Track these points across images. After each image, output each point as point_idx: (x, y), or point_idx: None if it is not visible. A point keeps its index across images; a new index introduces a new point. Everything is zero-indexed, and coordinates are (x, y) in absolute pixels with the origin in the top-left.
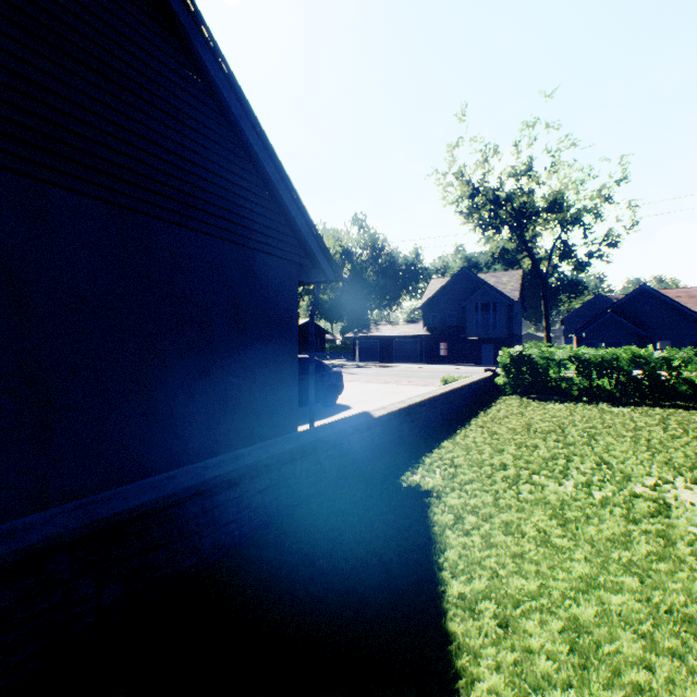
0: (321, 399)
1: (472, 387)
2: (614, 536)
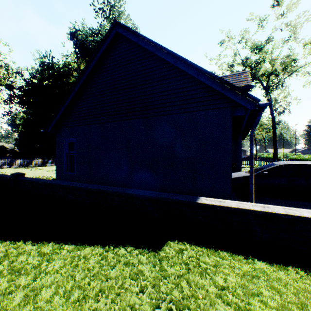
0: None
1: None
2: None
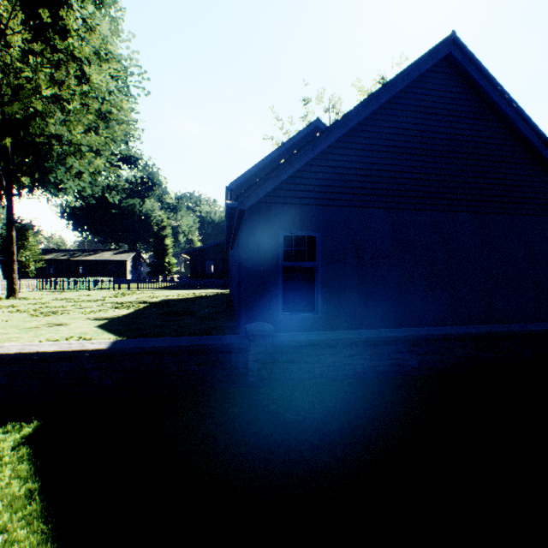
0: None
1: None
2: None
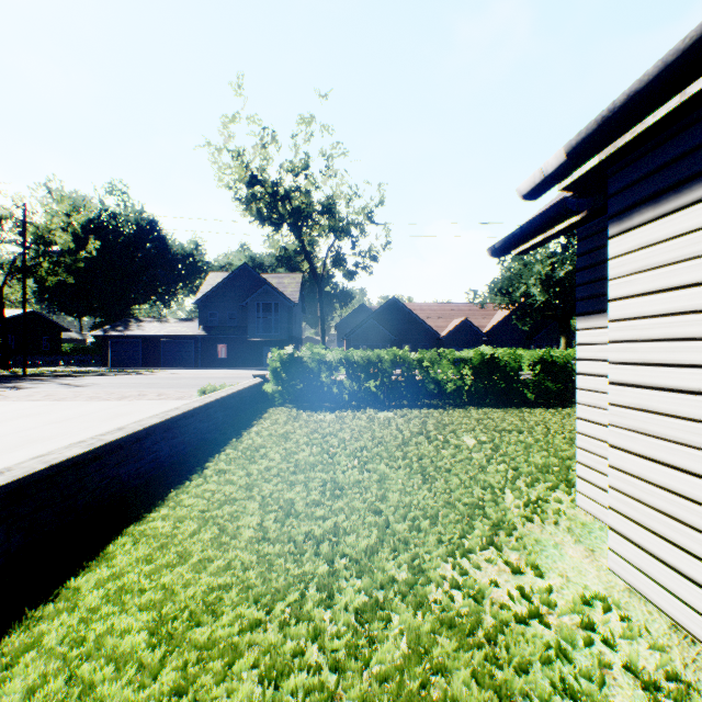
0: None
1: (228, 401)
2: None
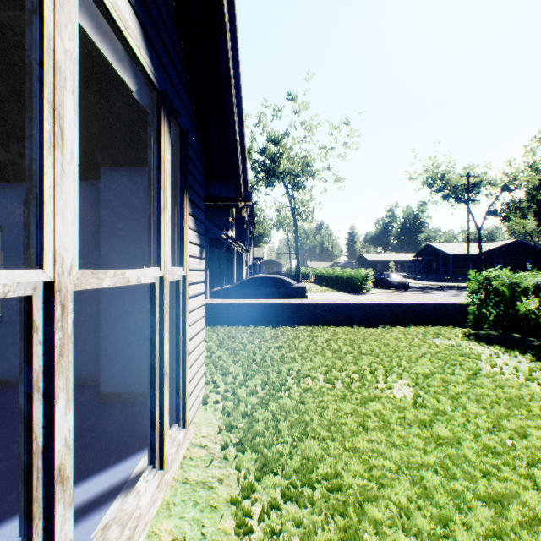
0: None
1: (376, 307)
2: None
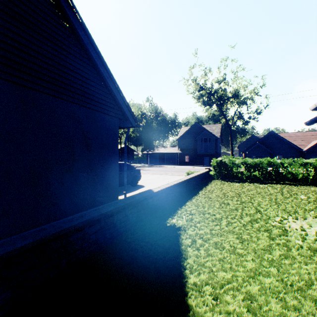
0: (130, 182)
1: (199, 176)
2: (264, 247)
